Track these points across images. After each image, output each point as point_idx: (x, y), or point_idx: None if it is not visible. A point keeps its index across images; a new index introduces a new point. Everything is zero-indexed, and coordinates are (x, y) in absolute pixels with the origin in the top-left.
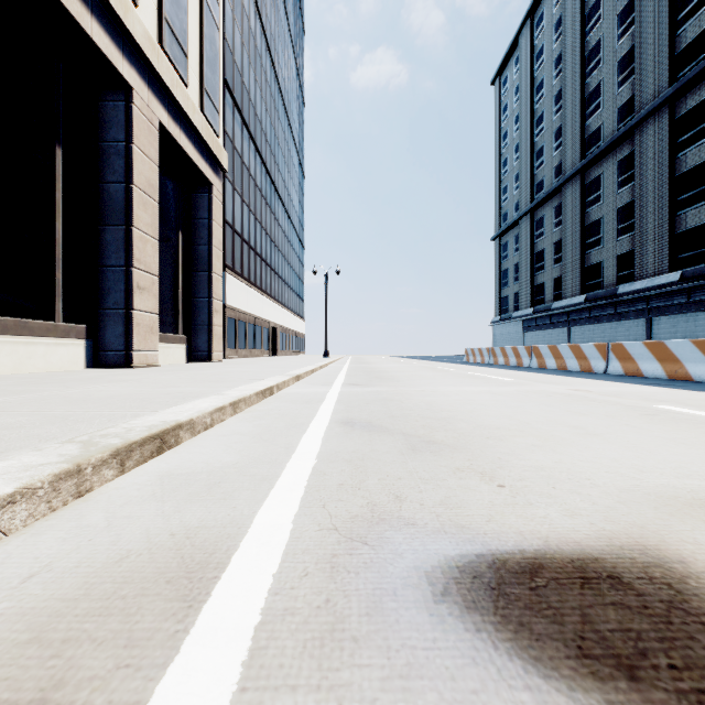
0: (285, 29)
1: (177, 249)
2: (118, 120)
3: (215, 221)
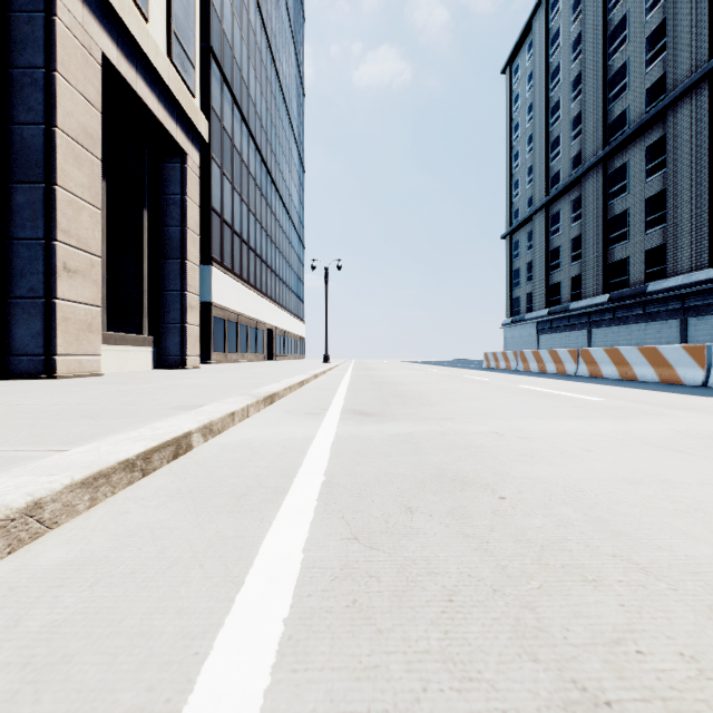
0: (283, 10)
1: (140, 230)
2: (34, 38)
3: (189, 199)
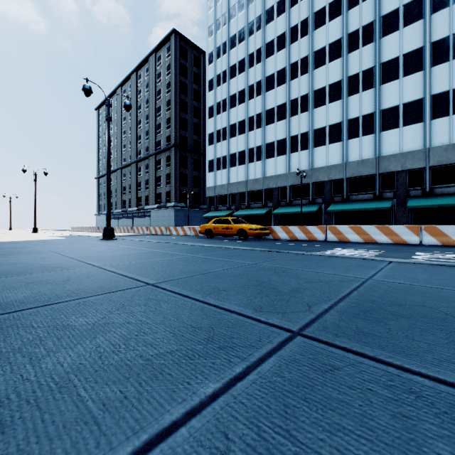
0: None
1: None
2: None
3: None
